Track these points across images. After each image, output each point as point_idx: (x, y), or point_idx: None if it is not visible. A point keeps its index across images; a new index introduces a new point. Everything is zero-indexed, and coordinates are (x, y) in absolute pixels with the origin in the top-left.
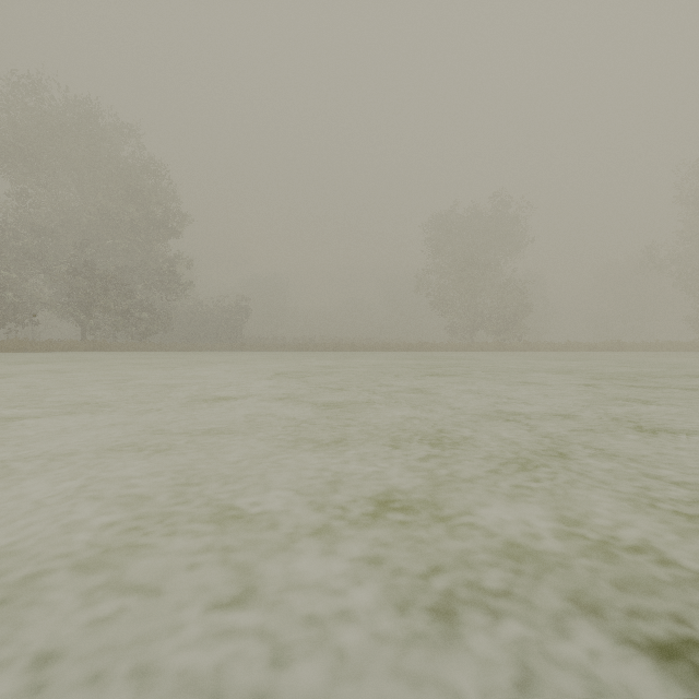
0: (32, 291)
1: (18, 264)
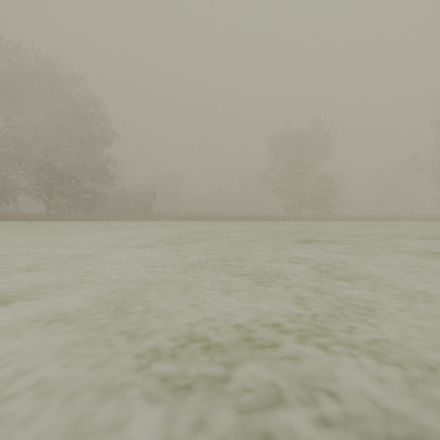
0: (14, 181)
1: (5, 164)
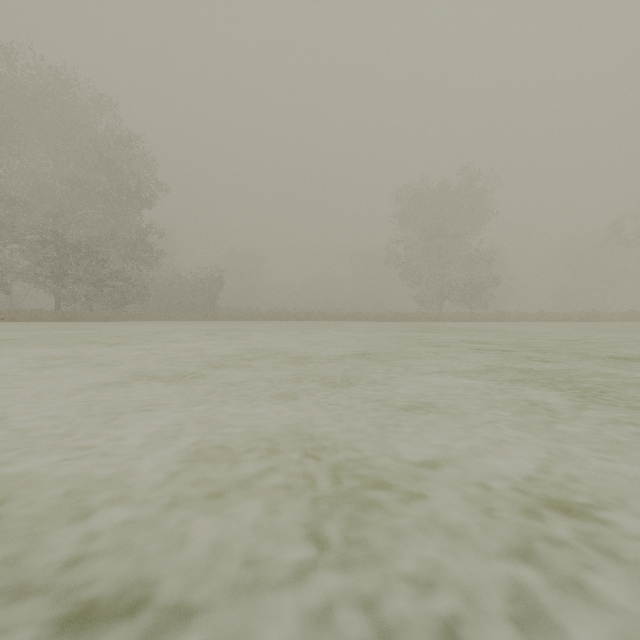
0: (2, 260)
1: None
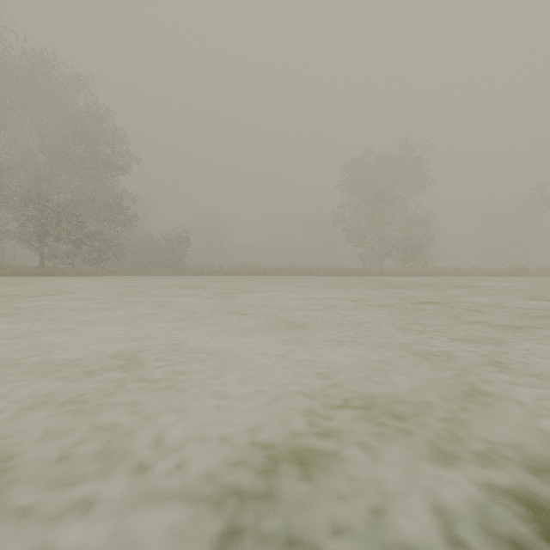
0: None
1: None
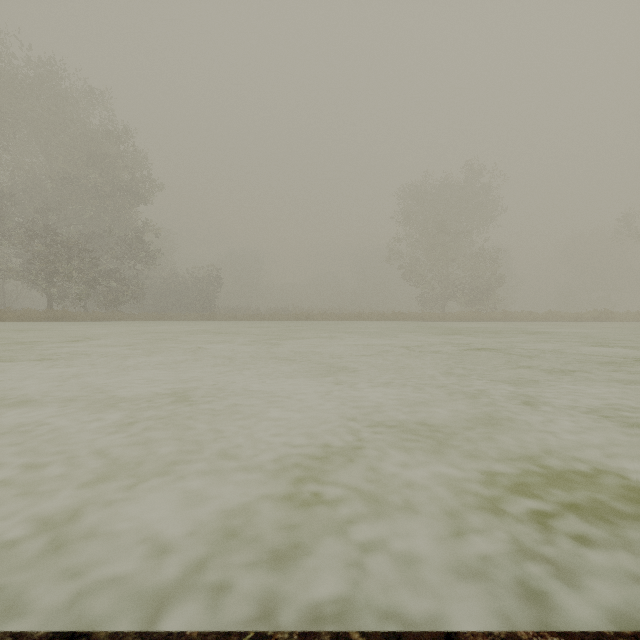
0: None
1: None
